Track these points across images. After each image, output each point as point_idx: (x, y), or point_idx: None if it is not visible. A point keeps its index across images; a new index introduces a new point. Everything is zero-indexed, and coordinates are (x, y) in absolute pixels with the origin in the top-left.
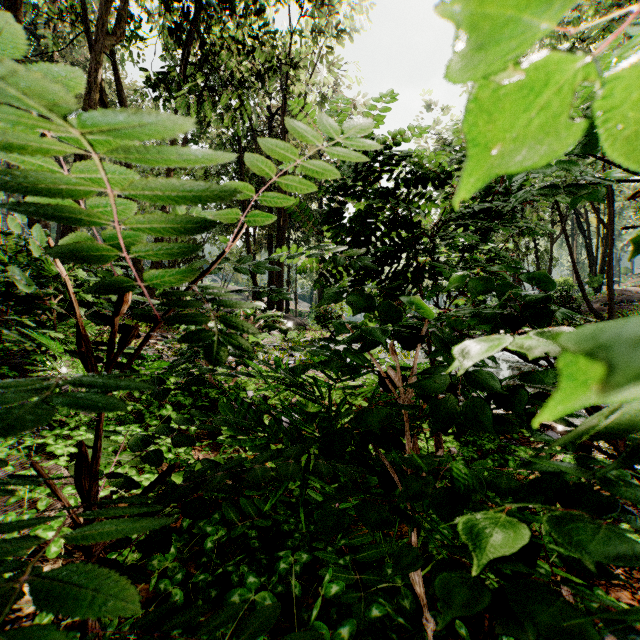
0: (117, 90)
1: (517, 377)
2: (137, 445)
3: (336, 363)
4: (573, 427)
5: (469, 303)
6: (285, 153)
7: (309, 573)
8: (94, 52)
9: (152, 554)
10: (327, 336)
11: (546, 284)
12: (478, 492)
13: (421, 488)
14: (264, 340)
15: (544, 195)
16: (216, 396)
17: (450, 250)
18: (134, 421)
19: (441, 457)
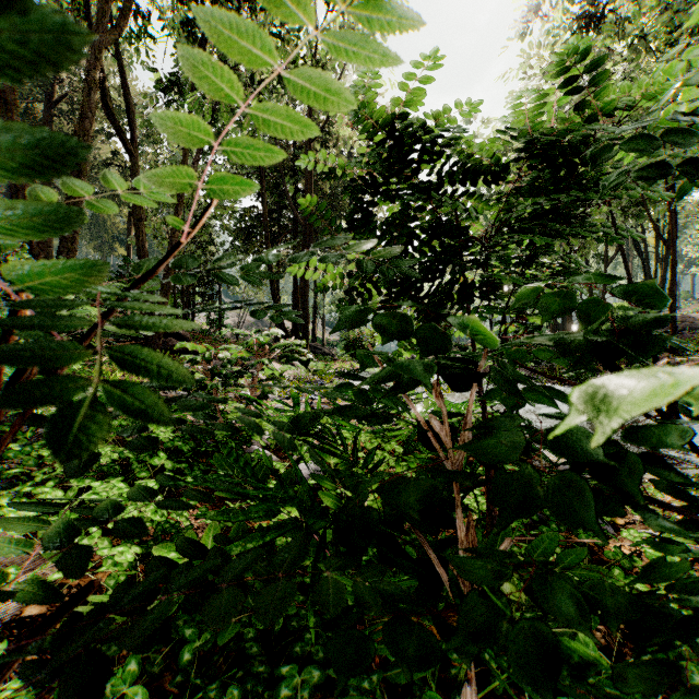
0: (123, 93)
1: (622, 434)
2: (57, 537)
3: (358, 410)
4: (697, 503)
5: (520, 330)
6: (261, 65)
7: (324, 686)
8: (95, 48)
9: (117, 660)
10: (357, 367)
11: (653, 299)
12: (581, 628)
13: (489, 623)
14: (287, 372)
15: (646, 177)
16: (224, 439)
17: (503, 264)
18: (119, 472)
19: (514, 558)
